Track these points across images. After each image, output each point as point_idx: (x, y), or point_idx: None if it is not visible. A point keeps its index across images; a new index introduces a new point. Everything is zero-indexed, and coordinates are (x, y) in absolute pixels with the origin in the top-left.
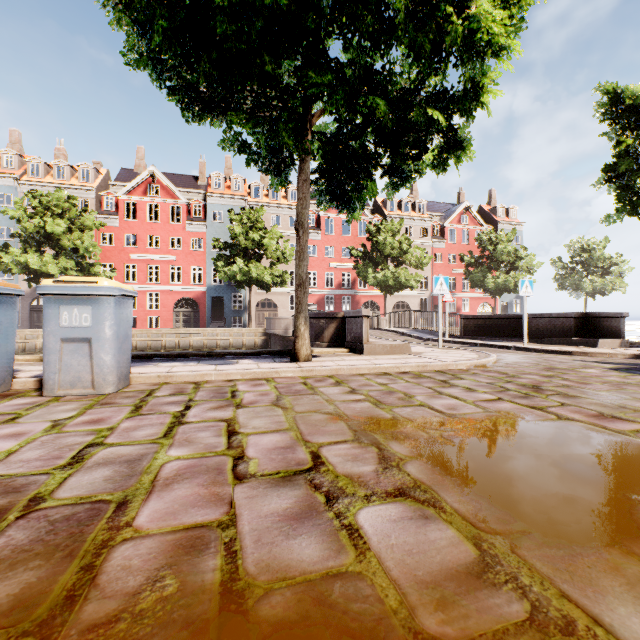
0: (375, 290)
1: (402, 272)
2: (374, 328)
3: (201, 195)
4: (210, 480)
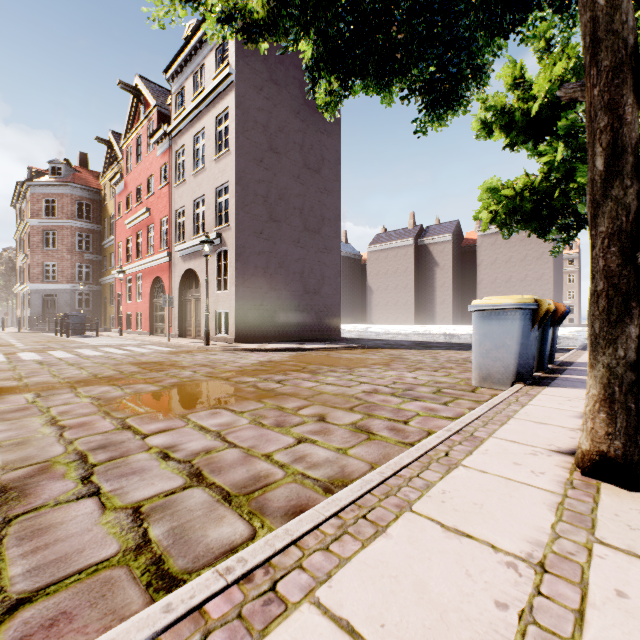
0: None
1: None
2: None
3: None
4: (304, 377)
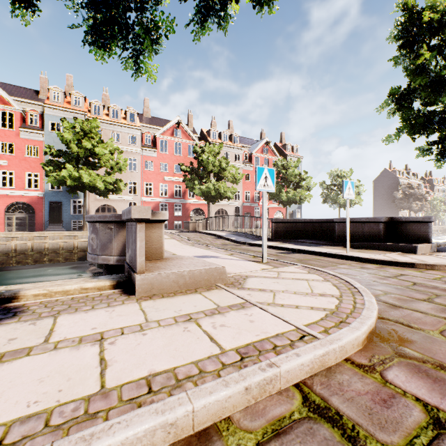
0: (201, 200)
1: (221, 185)
2: (196, 231)
3: (40, 107)
4: None
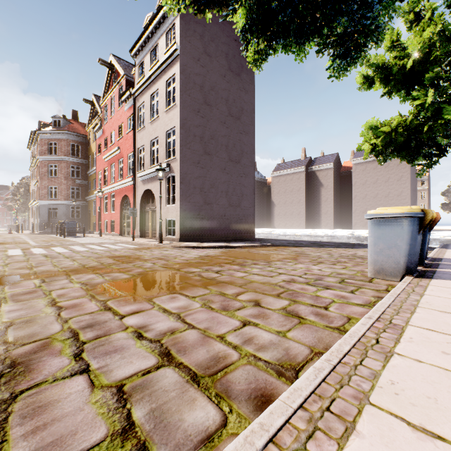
0: None
1: None
2: None
3: None
4: (235, 269)
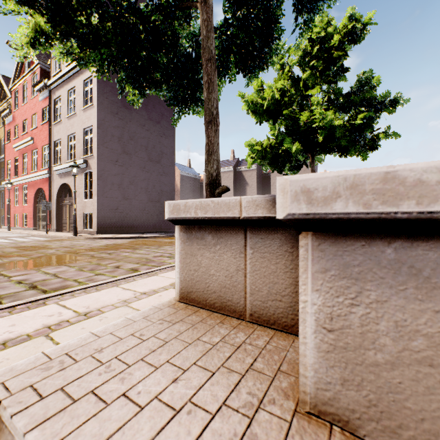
0: None
1: None
2: None
3: None
4: (127, 251)
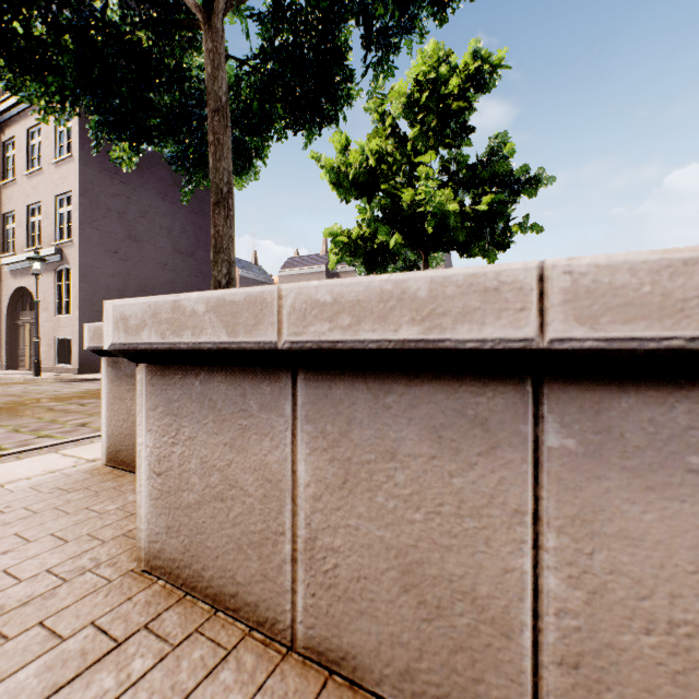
0: None
1: None
2: None
3: None
4: None
